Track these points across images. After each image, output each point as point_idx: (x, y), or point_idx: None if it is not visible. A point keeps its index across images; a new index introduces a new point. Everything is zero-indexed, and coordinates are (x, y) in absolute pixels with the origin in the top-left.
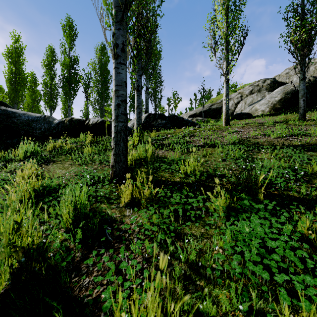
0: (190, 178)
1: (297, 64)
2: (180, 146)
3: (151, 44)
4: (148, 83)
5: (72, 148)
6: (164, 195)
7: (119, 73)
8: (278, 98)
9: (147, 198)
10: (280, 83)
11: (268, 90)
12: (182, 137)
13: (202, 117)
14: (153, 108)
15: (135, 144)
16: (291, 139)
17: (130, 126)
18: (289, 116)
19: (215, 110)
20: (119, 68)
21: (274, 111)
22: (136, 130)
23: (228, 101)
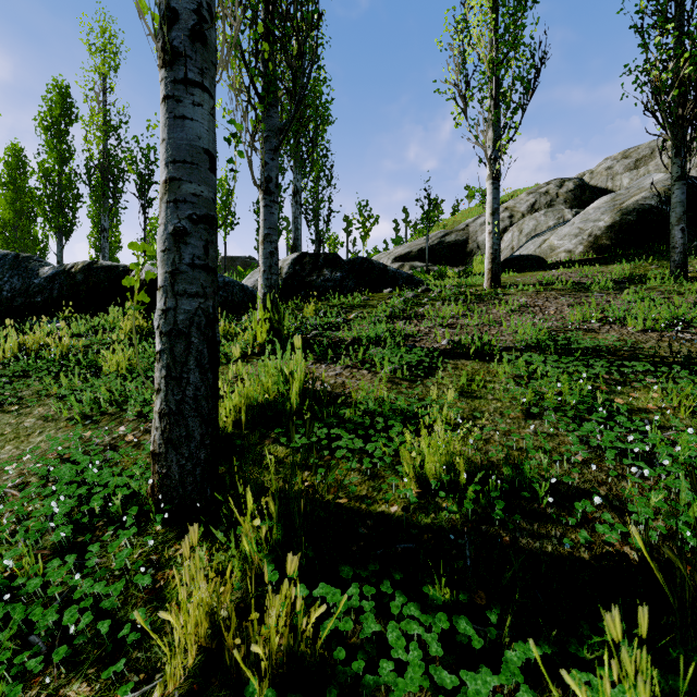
0: (441, 503)
1: (666, 140)
2: (386, 354)
3: (304, 62)
4: (299, 179)
5: (69, 355)
6: (350, 611)
7: (181, 118)
8: (606, 224)
9: (276, 651)
10: (595, 190)
11: (569, 204)
12: (387, 321)
13: (424, 261)
14: (312, 239)
15: (260, 342)
16: (689, 336)
17: (252, 285)
18: (638, 266)
19: (454, 245)
20: (181, 101)
21: (595, 252)
22: (264, 301)
23: (497, 228)
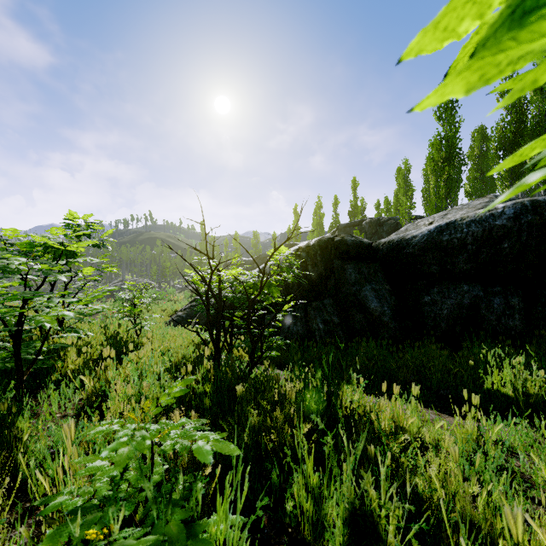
0: None
1: None
2: None
3: None
4: None
5: None
6: None
7: None
8: None
9: None
10: None
11: None
12: None
13: None
14: None
15: None
16: None
17: None
18: None
19: None
20: None
21: None
22: None
23: None
